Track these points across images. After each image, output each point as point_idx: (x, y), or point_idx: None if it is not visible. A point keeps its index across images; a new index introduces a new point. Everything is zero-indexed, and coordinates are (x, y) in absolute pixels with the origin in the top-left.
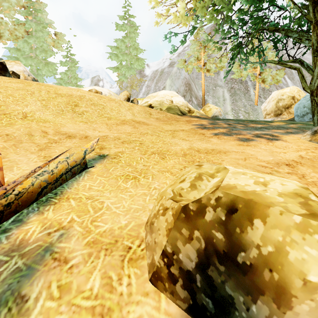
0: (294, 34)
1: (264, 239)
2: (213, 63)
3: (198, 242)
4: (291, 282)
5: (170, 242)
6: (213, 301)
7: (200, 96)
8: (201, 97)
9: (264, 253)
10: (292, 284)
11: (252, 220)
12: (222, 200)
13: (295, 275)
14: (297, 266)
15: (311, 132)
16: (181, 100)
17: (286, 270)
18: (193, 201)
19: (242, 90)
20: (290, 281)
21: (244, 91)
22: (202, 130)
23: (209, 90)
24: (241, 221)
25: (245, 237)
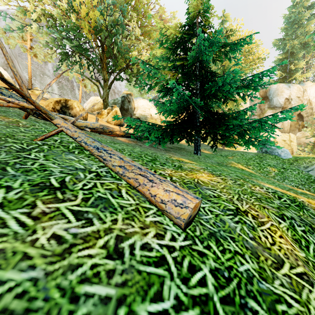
0: (96, 66)
1: (70, 103)
2: (44, 55)
3: (60, 106)
4: (73, 107)
5: (54, 106)
6: (63, 112)
7: (25, 77)
8: (27, 78)
9: (70, 105)
10: (73, 107)
11: (69, 101)
12: (64, 99)
13: (74, 106)
14: (74, 105)
15: (98, 114)
16: (5, 73)
17: (73, 106)
18: (58, 100)
19: (69, 87)
20: (73, 107)
21: (70, 88)
22: (44, 100)
23: (37, 75)
24: (67, 101)
25: (68, 103)
